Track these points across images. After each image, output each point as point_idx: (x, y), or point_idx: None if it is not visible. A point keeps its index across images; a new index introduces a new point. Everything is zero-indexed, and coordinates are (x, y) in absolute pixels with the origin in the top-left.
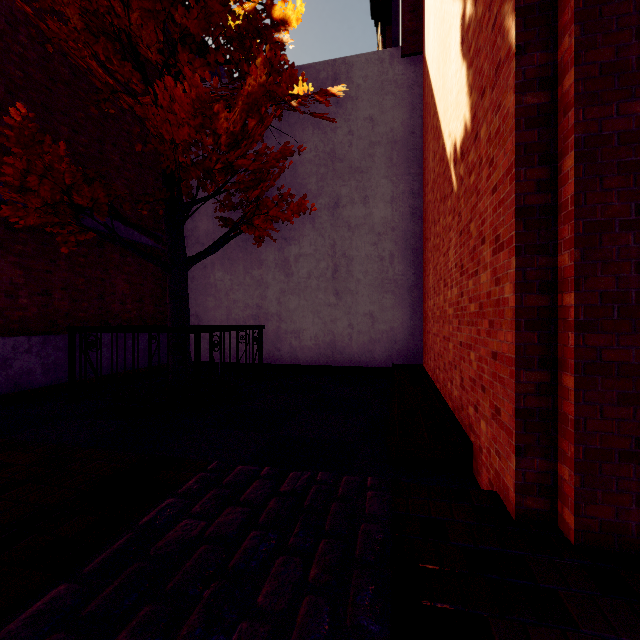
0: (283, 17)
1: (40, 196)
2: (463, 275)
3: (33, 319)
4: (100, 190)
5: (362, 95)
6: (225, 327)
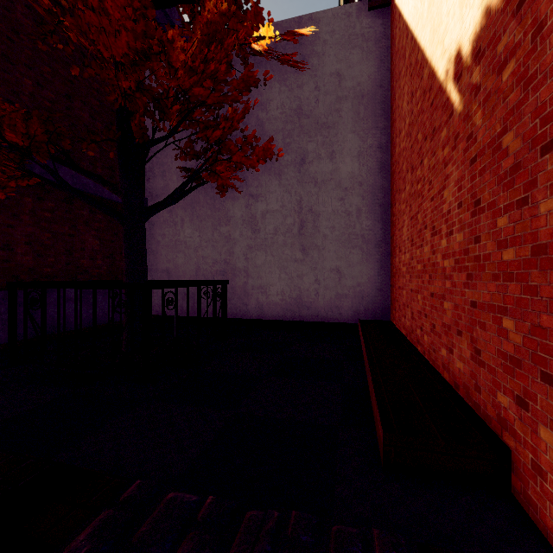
0: None
1: None
2: (480, 213)
3: None
4: (36, 125)
5: (329, 50)
6: (181, 282)
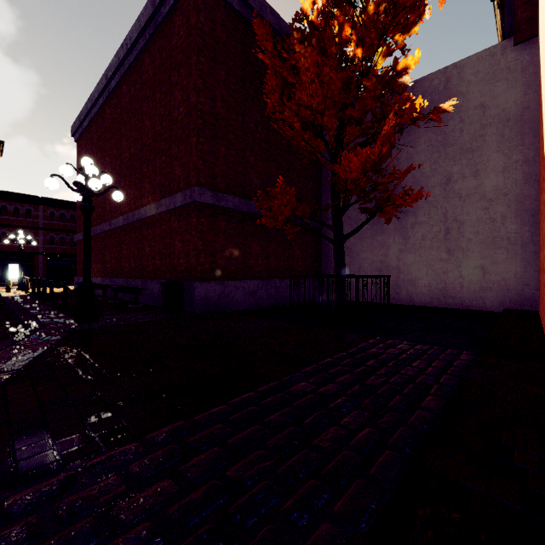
0: (404, 67)
1: (283, 214)
2: None
3: (263, 271)
4: (307, 207)
5: (473, 88)
6: (369, 276)
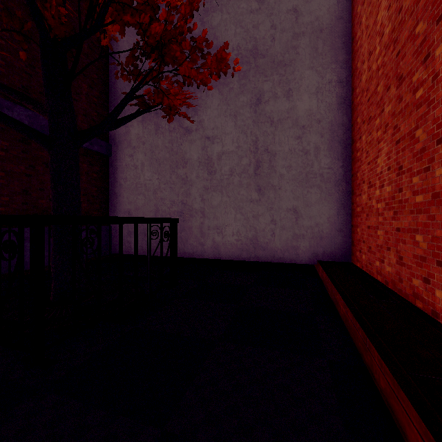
0: None
1: None
2: None
3: None
4: None
5: None
6: (107, 217)
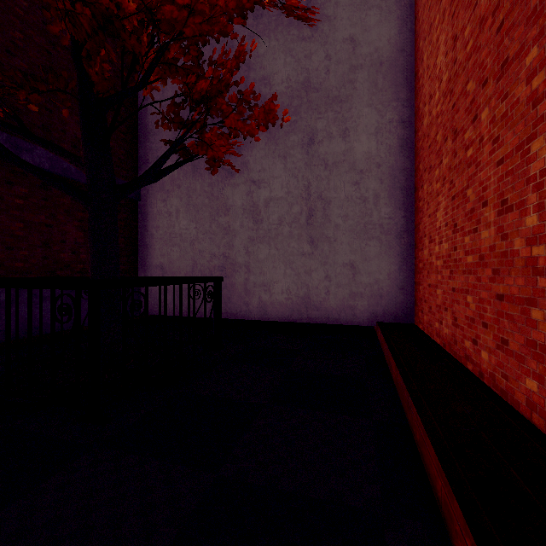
0: None
1: None
2: None
3: None
4: None
5: (341, 13)
6: (154, 279)
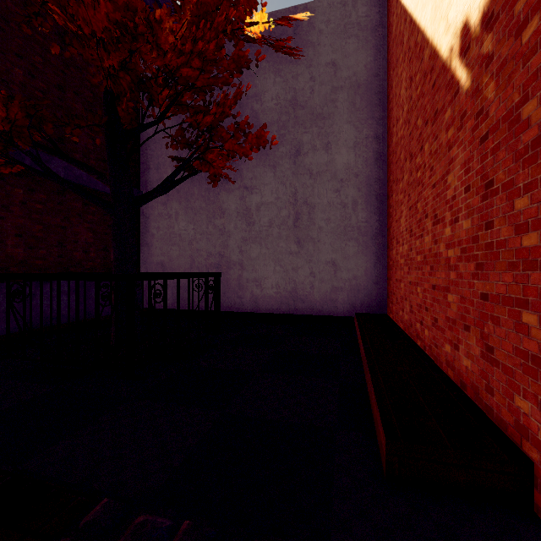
0: None
1: None
2: (493, 196)
3: None
4: (16, 108)
5: (324, 40)
6: (170, 274)
